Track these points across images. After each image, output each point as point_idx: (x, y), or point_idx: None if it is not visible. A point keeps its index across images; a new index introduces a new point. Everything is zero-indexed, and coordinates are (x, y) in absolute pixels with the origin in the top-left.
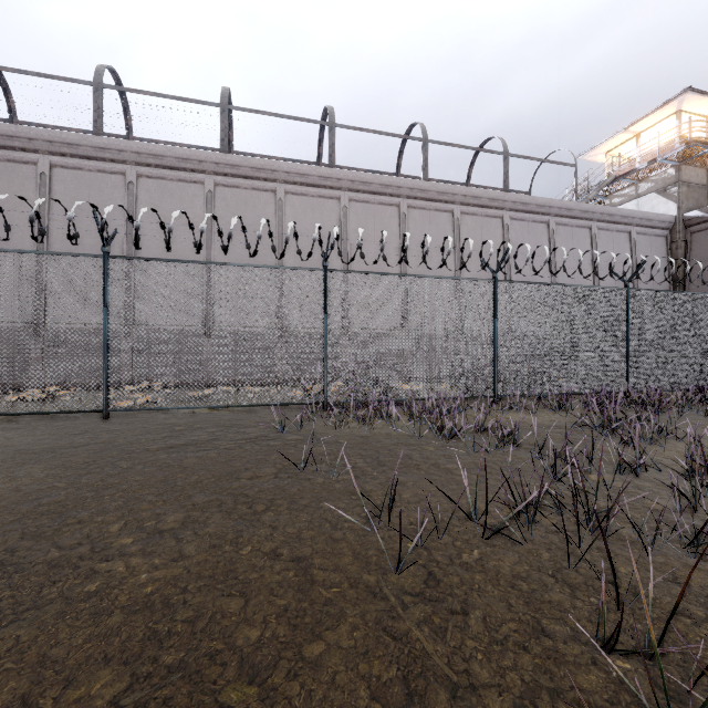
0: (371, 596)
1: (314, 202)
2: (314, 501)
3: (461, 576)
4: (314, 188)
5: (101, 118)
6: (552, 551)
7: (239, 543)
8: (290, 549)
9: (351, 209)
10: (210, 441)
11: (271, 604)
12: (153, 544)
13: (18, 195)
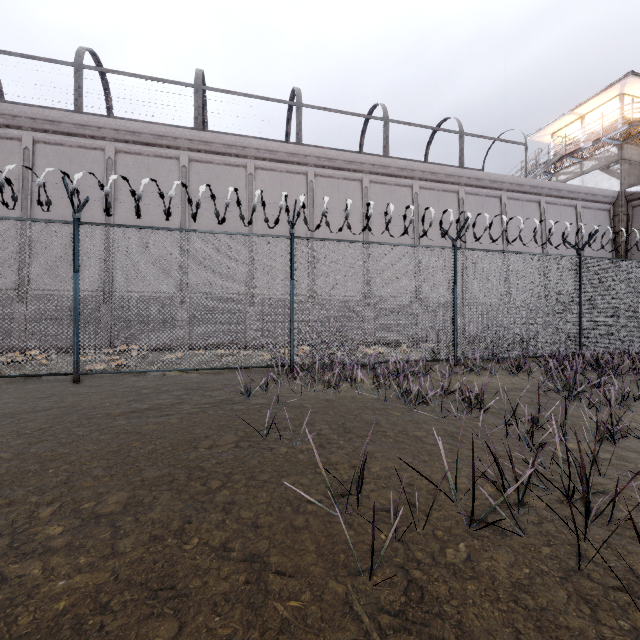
0: (338, 616)
1: (282, 177)
2: (275, 476)
3: (450, 585)
4: (282, 164)
5: (81, 97)
6: (552, 546)
7: (184, 534)
8: (243, 542)
9: (317, 184)
10: (174, 406)
11: (211, 632)
12: (83, 536)
13: (2, 169)
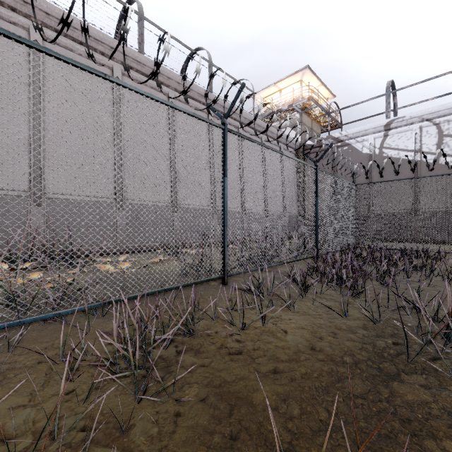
0: None
1: None
2: None
3: None
4: None
5: None
6: None
7: None
8: None
9: None
10: None
11: None
12: None
13: None
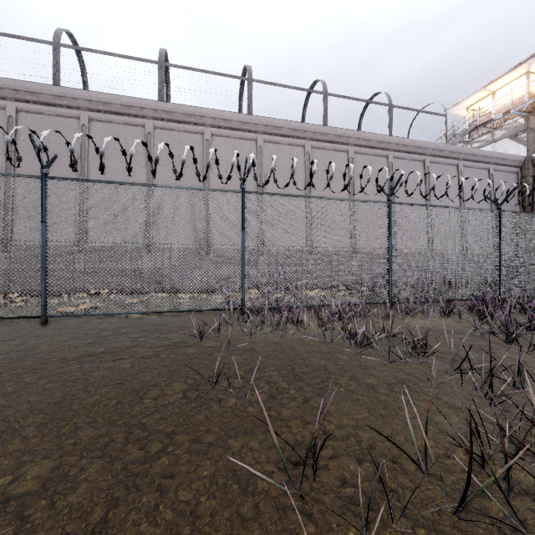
0: None
1: (235, 143)
2: (222, 438)
3: None
4: (235, 131)
5: (59, 72)
6: None
7: (104, 532)
8: None
9: (265, 149)
10: (130, 349)
11: None
12: None
13: None
